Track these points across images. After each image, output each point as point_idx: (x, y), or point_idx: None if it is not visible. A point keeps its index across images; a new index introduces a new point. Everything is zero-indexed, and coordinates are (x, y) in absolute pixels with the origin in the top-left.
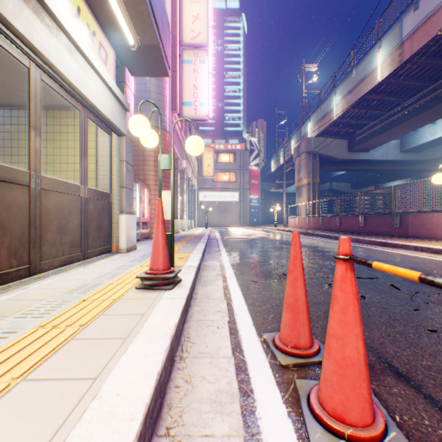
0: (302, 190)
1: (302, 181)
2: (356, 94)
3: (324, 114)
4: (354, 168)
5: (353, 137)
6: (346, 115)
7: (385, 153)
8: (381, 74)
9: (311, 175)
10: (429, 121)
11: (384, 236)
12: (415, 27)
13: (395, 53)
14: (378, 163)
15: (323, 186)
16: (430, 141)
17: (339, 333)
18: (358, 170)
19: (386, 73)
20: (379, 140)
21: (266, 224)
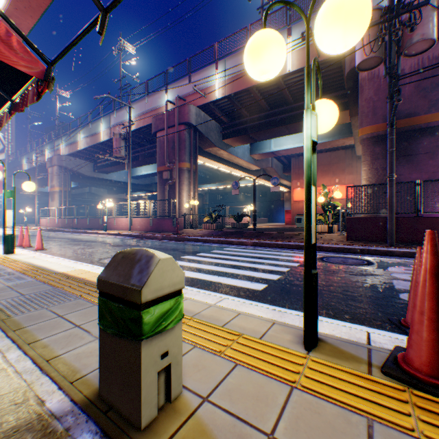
0: (56, 196)
1: (56, 188)
2: (93, 141)
3: (74, 142)
4: (100, 183)
5: (98, 162)
6: (89, 149)
7: (120, 177)
8: (104, 138)
9: (64, 185)
10: (134, 167)
11: (96, 229)
12: (116, 125)
13: (109, 131)
14: (117, 182)
15: (84, 189)
16: (141, 175)
17: (27, 237)
18: (103, 184)
19: (106, 139)
20: (112, 169)
21: (17, 224)
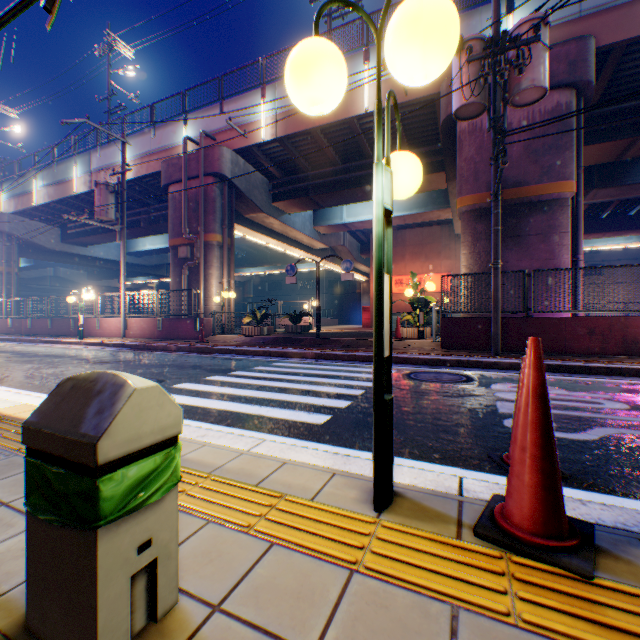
0: None
1: None
2: (59, 192)
3: (25, 193)
4: (74, 262)
5: (69, 228)
6: (53, 205)
7: (108, 252)
8: (79, 188)
9: (7, 263)
10: (132, 237)
11: (65, 336)
12: (100, 169)
13: (89, 178)
14: (103, 260)
15: (45, 270)
16: (145, 251)
17: None
18: (79, 264)
19: (83, 190)
20: (95, 240)
21: None
